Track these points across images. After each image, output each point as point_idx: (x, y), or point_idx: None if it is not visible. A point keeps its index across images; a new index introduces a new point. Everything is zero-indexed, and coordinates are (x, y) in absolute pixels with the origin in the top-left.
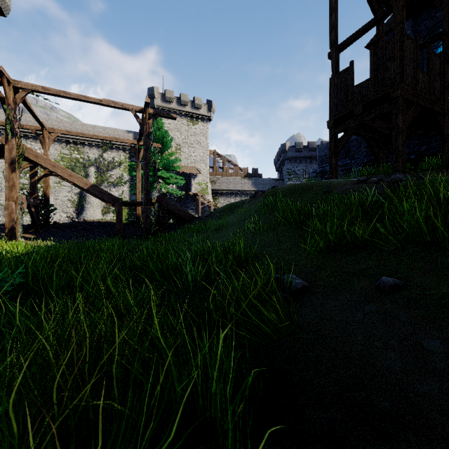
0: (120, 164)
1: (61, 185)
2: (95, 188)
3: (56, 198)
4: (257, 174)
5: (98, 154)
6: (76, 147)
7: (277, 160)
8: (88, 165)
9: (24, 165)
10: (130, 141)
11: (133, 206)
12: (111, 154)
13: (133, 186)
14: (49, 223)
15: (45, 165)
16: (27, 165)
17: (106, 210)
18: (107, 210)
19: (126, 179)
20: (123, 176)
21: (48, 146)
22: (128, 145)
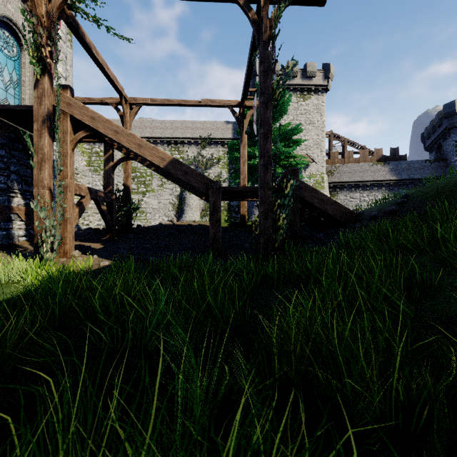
0: (218, 161)
1: (163, 188)
2: (177, 165)
3: (159, 201)
4: (398, 156)
5: (197, 152)
6: (177, 147)
7: (430, 132)
8: (187, 164)
9: (78, 134)
10: (231, 102)
11: (236, 200)
12: (209, 151)
13: (234, 176)
14: (130, 227)
15: (104, 132)
16: (82, 135)
17: (205, 212)
18: (206, 213)
19: (225, 177)
20: (221, 174)
21: (129, 123)
22: (226, 138)
